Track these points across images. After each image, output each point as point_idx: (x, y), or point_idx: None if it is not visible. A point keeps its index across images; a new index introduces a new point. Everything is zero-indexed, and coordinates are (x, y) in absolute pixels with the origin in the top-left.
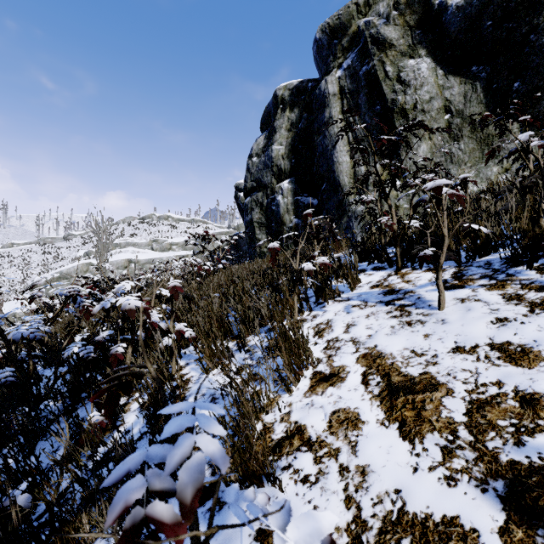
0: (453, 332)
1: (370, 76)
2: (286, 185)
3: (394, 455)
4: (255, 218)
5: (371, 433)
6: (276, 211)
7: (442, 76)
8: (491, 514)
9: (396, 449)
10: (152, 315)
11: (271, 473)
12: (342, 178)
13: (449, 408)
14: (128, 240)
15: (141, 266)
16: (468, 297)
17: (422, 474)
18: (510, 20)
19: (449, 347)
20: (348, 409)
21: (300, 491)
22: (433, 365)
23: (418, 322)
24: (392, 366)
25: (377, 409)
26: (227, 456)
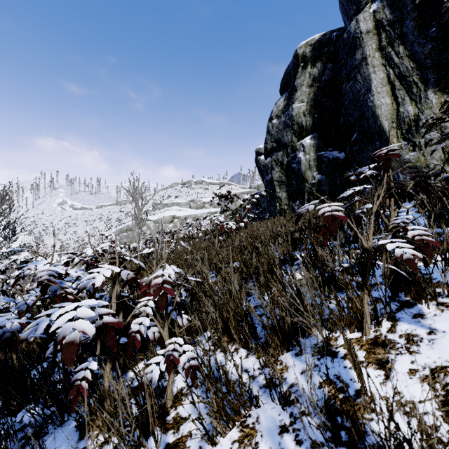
0: None
1: None
2: (307, 141)
3: None
4: (275, 176)
5: None
6: (297, 168)
7: None
8: None
9: None
10: (144, 310)
11: None
12: (381, 123)
13: None
14: (173, 201)
15: (182, 221)
16: None
17: None
18: None
19: None
20: None
21: None
22: None
23: None
24: None
25: None
26: None
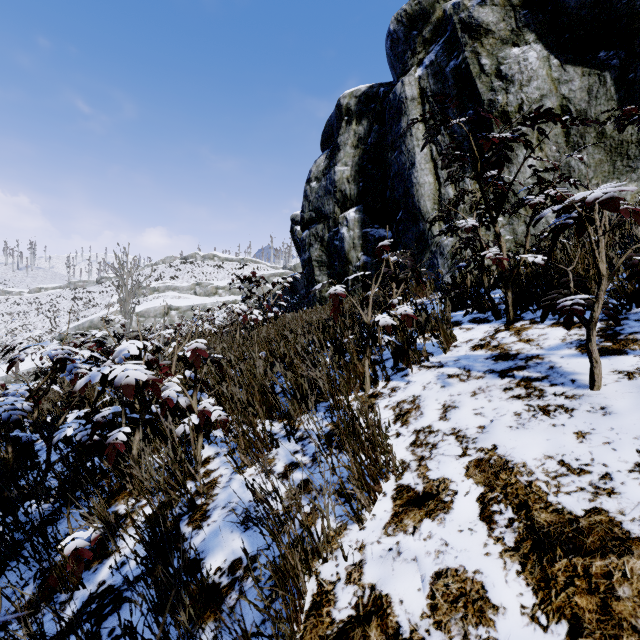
0: (629, 432)
1: (459, 73)
2: (351, 215)
3: None
4: (314, 255)
5: (516, 639)
6: (340, 246)
7: (557, 67)
8: None
9: None
10: (170, 386)
11: None
12: (424, 203)
13: None
14: (168, 284)
15: (182, 314)
16: (638, 369)
17: None
18: None
19: (629, 460)
20: (462, 571)
21: None
22: (607, 494)
23: (560, 409)
24: (530, 490)
25: (518, 580)
26: None
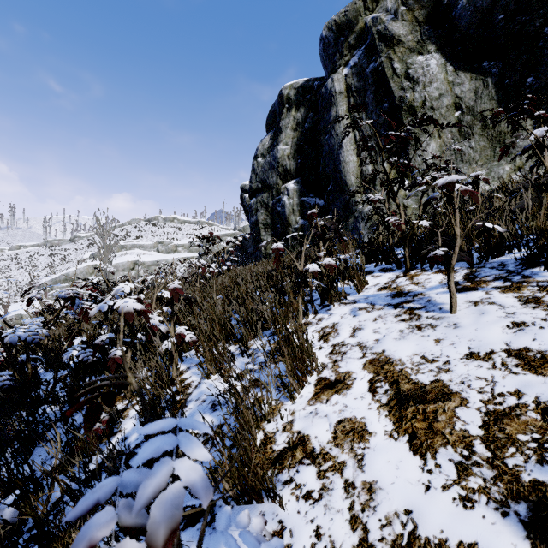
0: (466, 337)
1: (377, 74)
2: (291, 186)
3: (404, 471)
4: (260, 219)
5: (379, 446)
6: (282, 212)
7: (452, 73)
8: (514, 542)
9: (406, 464)
10: (152, 318)
11: (271, 489)
12: (349, 177)
13: (463, 420)
14: (134, 242)
15: (147, 268)
16: (482, 299)
17: (434, 493)
18: (523, 13)
19: (462, 353)
20: (354, 418)
21: (302, 509)
22: (445, 372)
23: (428, 326)
24: (401, 373)
25: (386, 419)
26: (210, 485)
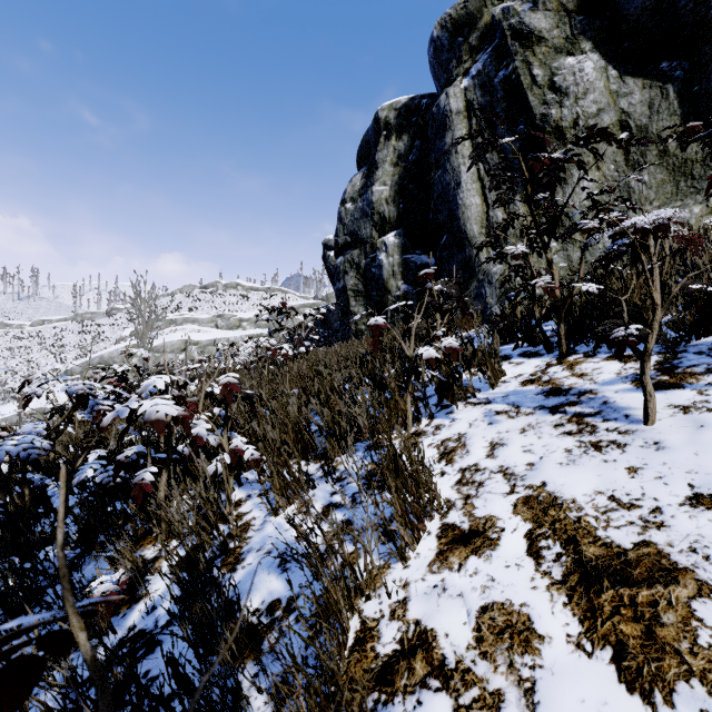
0: (681, 467)
1: (509, 85)
2: (391, 239)
3: None
4: (349, 284)
5: (561, 666)
6: (378, 274)
7: (616, 79)
8: None
9: (617, 711)
10: (198, 424)
11: None
12: (471, 227)
13: (711, 626)
14: (186, 316)
15: (202, 349)
16: (694, 403)
17: None
18: None
19: (680, 494)
20: (508, 605)
21: None
22: (656, 527)
23: (612, 445)
24: (579, 525)
25: (565, 611)
26: None
